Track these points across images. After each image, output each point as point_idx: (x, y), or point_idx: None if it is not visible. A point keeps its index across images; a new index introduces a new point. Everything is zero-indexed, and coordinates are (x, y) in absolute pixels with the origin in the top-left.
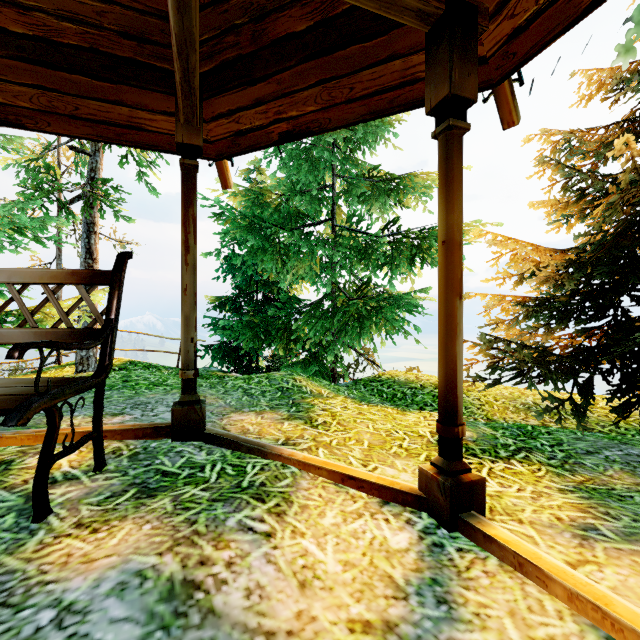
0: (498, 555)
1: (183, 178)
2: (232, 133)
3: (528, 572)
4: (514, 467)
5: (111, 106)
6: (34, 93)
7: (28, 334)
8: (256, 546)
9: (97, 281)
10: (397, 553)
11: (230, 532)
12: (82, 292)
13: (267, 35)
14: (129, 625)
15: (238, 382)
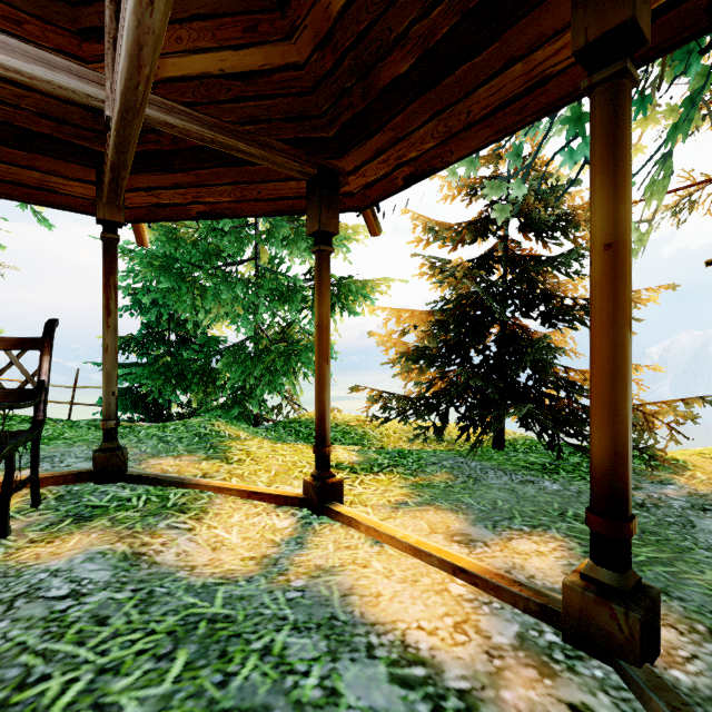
0: (341, 521)
1: (104, 249)
2: (151, 204)
3: (353, 524)
4: (379, 477)
5: (21, 170)
6: None
7: None
8: (182, 535)
9: (27, 347)
10: (280, 530)
11: (162, 530)
12: (12, 357)
13: (187, 142)
14: (103, 571)
15: (152, 431)
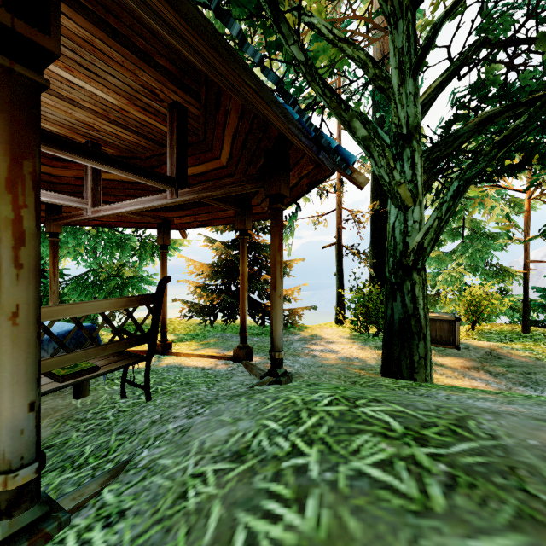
0: (173, 355)
1: (53, 246)
2: None
3: (178, 355)
4: (186, 343)
5: None
6: None
7: None
8: None
9: None
10: None
11: None
12: None
13: None
14: None
15: None
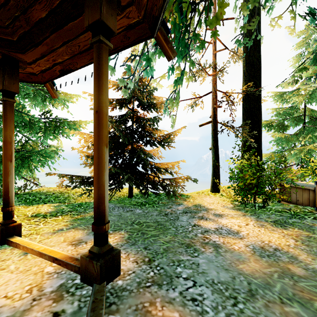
0: (13, 246)
1: None
2: None
3: (18, 246)
4: (58, 218)
5: None
6: None
7: None
8: None
9: None
10: None
11: None
12: None
13: None
14: None
15: None
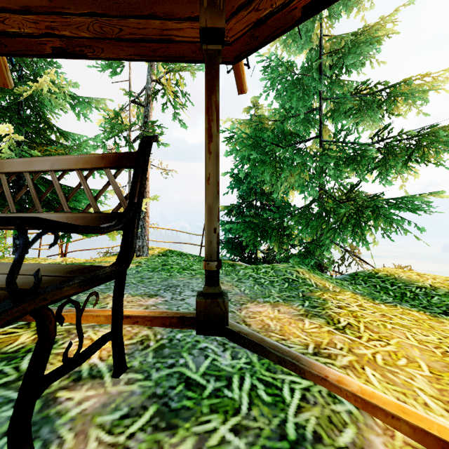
0: None
1: (206, 65)
2: (251, 26)
3: None
4: None
5: (146, 22)
6: (90, 21)
7: (62, 219)
8: None
9: (123, 163)
10: None
11: None
12: (109, 176)
13: None
14: None
15: (248, 271)
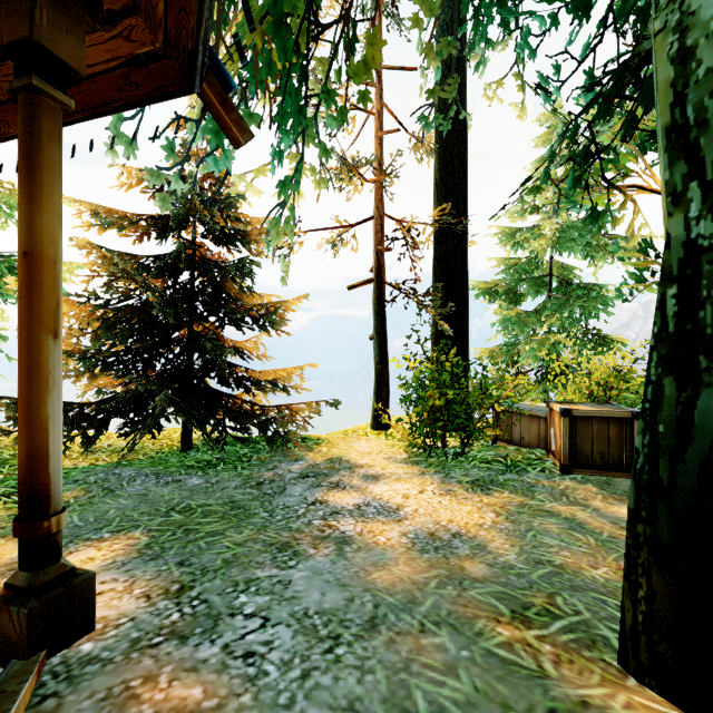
0: None
1: None
2: None
3: None
4: None
5: None
6: None
7: None
8: None
9: None
10: None
11: None
12: None
13: None
14: None
15: None
